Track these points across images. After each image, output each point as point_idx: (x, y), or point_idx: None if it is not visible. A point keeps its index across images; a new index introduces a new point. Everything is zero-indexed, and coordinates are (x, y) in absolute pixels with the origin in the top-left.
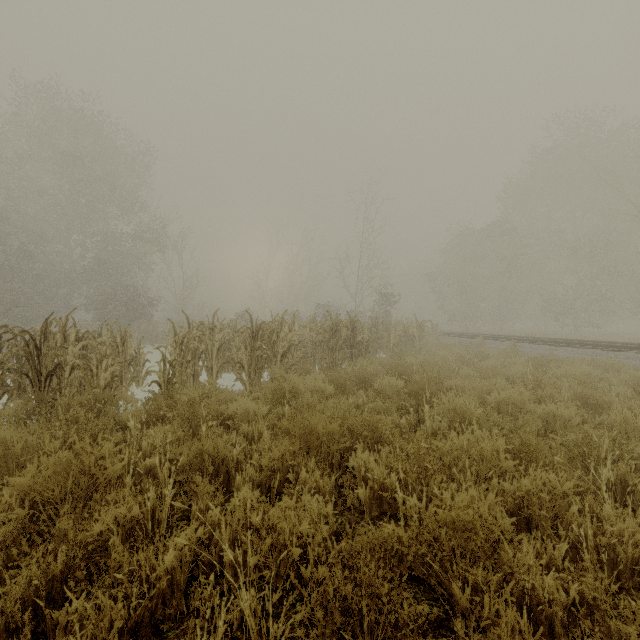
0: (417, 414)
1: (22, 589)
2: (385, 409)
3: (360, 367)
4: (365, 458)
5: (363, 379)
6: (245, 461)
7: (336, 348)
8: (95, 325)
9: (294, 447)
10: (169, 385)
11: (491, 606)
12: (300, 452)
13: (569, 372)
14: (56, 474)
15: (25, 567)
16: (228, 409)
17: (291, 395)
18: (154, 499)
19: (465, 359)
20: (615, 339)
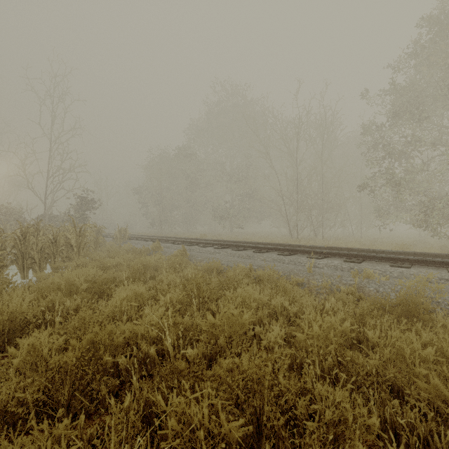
0: None
1: None
2: None
3: None
4: None
5: None
6: None
7: None
8: None
9: None
10: None
11: None
12: None
13: (234, 320)
14: None
15: None
16: None
17: None
18: None
19: (119, 276)
20: (253, 237)
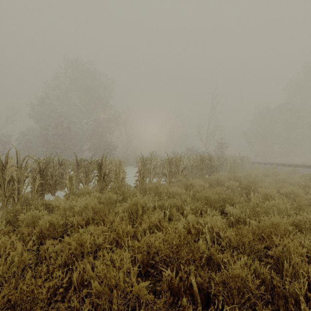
0: (246, 197)
1: (142, 230)
2: (232, 193)
3: (217, 177)
4: (231, 208)
5: (218, 182)
6: (181, 208)
7: (203, 168)
8: (94, 158)
9: (202, 203)
10: (142, 181)
11: (286, 240)
12: (205, 205)
13: None
14: (133, 204)
15: (143, 224)
16: (168, 191)
17: (190, 187)
18: (163, 214)
19: (266, 175)
20: None
